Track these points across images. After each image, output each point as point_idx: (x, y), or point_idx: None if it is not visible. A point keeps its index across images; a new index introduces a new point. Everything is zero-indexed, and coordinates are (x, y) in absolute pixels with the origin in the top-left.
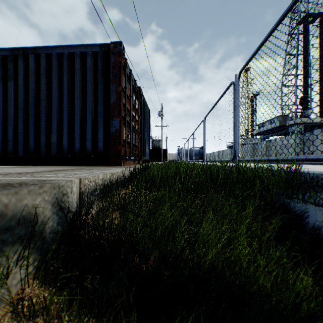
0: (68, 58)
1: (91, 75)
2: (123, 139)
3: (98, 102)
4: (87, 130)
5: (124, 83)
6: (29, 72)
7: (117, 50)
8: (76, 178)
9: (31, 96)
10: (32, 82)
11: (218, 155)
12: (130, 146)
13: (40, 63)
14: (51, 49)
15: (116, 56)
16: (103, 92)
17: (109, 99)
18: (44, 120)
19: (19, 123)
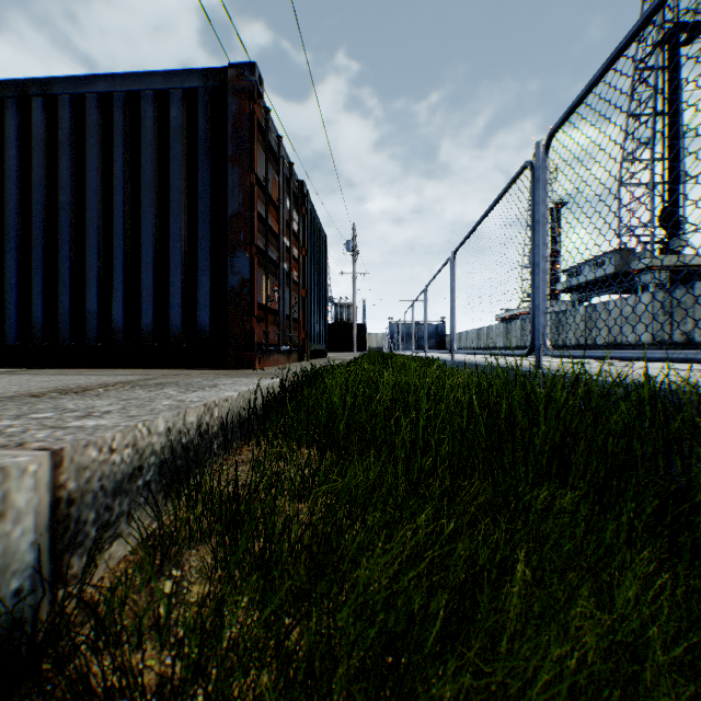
0: (125, 105)
1: (180, 148)
2: (261, 302)
3: (197, 213)
4: (170, 282)
5: (264, 167)
6: (30, 141)
7: (244, 83)
8: (42, 450)
9: (36, 198)
10: (37, 163)
11: (477, 337)
12: (278, 319)
13: (58, 119)
14: (83, 84)
15: (243, 100)
16: (210, 188)
17: (224, 204)
18: (68, 257)
19: (7, 264)
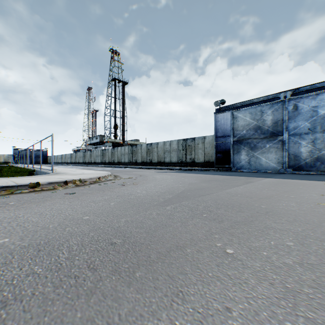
0: None
1: None
2: None
3: None
4: None
5: None
6: None
7: None
8: None
9: None
10: None
11: (61, 158)
12: None
13: None
14: None
15: None
16: None
17: None
18: None
19: None
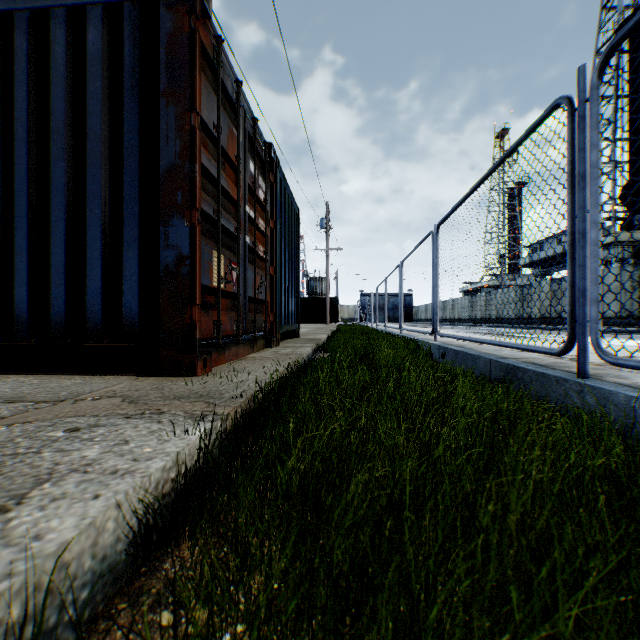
0: (29, 27)
1: (100, 81)
2: (210, 284)
3: (122, 168)
4: (87, 260)
5: (215, 113)
6: None
7: None
8: None
9: None
10: None
11: (443, 308)
12: (237, 303)
13: None
14: None
15: (180, 14)
16: (138, 135)
17: (158, 156)
18: None
19: None
